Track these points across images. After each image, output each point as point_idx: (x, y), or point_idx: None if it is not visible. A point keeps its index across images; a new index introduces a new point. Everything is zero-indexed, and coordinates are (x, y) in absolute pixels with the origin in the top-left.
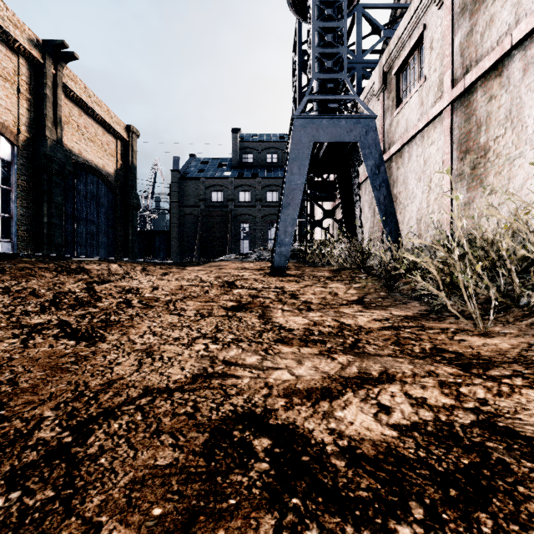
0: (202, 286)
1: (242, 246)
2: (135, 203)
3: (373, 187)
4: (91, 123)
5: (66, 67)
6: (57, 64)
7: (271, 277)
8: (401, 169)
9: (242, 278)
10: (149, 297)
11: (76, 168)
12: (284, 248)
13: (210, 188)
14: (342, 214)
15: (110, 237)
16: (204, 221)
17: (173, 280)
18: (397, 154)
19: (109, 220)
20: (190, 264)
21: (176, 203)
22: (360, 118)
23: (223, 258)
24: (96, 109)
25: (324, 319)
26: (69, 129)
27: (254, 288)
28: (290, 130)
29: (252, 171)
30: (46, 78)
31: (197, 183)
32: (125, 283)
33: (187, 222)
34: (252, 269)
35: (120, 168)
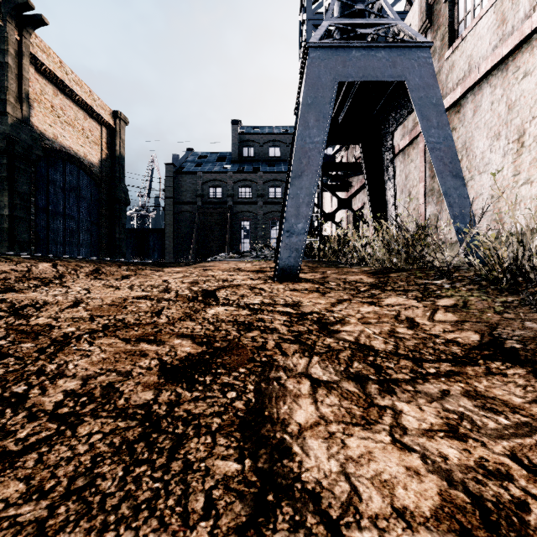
0: (158, 300)
1: (242, 246)
2: (123, 197)
3: (429, 146)
4: (69, 105)
5: (35, 35)
6: (23, 30)
7: (276, 283)
8: (459, 129)
9: (230, 284)
10: (35, 326)
11: (50, 154)
12: (296, 238)
13: (208, 183)
14: (368, 198)
15: (94, 235)
16: (201, 219)
17: (123, 288)
18: (451, 110)
19: (93, 216)
20: (176, 264)
21: (171, 199)
22: (408, 47)
23: (215, 257)
24: (74, 89)
25: (488, 459)
26: (41, 109)
27: (247, 304)
28: (302, 72)
29: (253, 165)
30: (7, 44)
31: (193, 177)
32: (37, 293)
33: (183, 220)
34: (248, 271)
35: (106, 159)
